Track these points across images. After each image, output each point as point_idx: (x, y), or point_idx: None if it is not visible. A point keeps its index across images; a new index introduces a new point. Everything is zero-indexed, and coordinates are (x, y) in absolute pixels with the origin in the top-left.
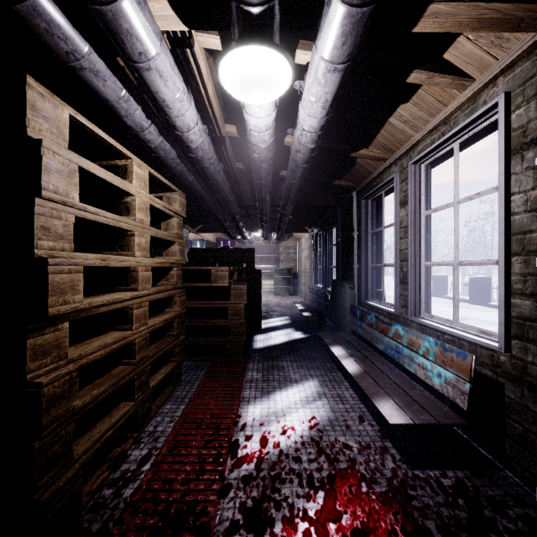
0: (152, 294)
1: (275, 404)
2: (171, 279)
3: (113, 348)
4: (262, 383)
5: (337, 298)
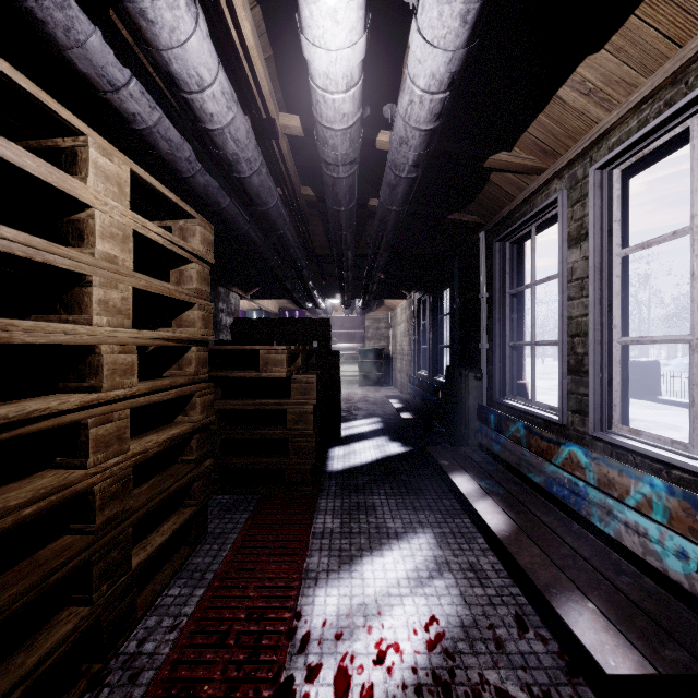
0: (145, 393)
1: (363, 587)
2: (187, 367)
3: (26, 515)
4: (340, 540)
5: (454, 393)
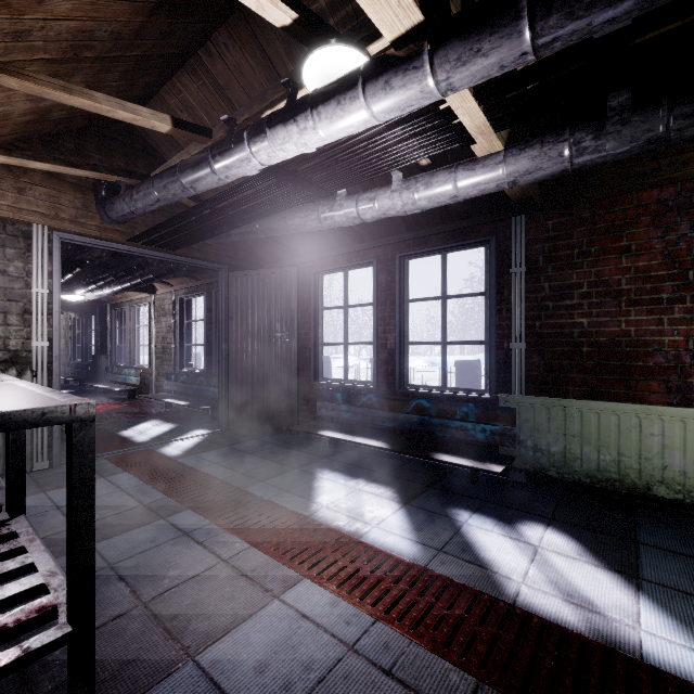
0: None
1: None
2: None
3: None
4: None
5: (97, 365)
